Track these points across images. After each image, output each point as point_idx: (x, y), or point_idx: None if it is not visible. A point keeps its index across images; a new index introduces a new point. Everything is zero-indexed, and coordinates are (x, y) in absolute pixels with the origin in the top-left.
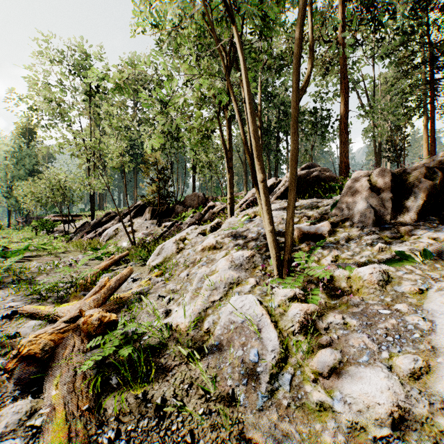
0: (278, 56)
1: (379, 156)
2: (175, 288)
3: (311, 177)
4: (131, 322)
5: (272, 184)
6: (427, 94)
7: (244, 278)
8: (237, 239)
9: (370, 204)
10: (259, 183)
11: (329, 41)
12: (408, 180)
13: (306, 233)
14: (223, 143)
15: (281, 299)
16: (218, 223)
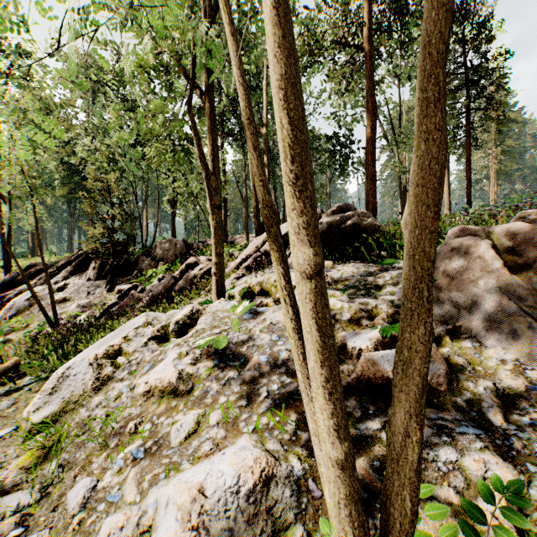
0: None
1: (405, 197)
2: None
3: (347, 226)
4: None
5: (286, 232)
6: (461, 127)
7: None
8: (227, 367)
9: (515, 303)
10: (295, 279)
11: (353, 45)
12: None
13: (389, 375)
14: (203, 158)
15: None
16: (191, 314)
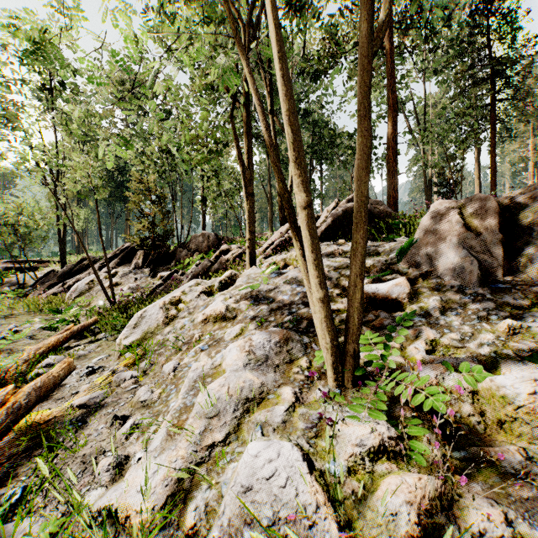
0: (313, 58)
1: (430, 191)
2: (149, 399)
3: None
4: (40, 493)
5: None
6: (486, 118)
7: (272, 385)
8: (260, 304)
9: (467, 250)
10: (301, 210)
11: None
12: (520, 214)
13: (371, 296)
14: (239, 156)
15: (352, 452)
16: (231, 276)
